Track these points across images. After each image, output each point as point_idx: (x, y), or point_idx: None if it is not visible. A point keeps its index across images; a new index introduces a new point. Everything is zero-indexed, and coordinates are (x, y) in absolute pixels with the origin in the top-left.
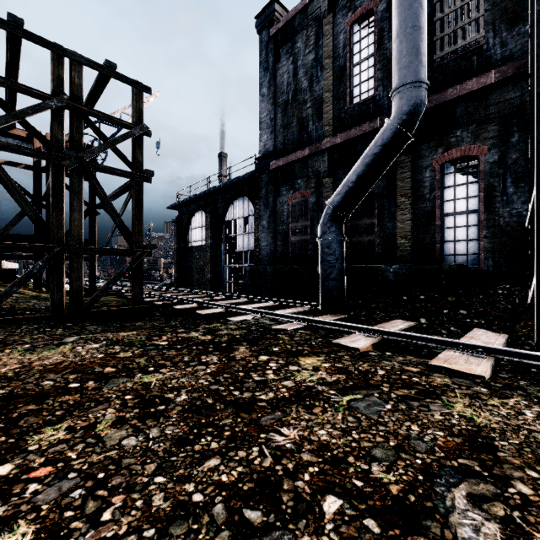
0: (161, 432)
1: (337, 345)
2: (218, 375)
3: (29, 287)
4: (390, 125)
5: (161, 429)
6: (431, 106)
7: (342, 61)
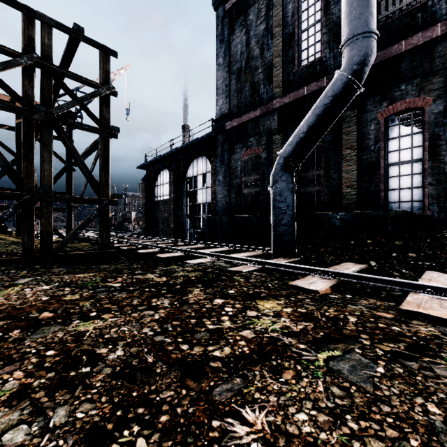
0: (69, 415)
1: (294, 287)
2: (167, 323)
3: (12, 234)
4: (340, 75)
5: (71, 408)
6: (376, 63)
7: (290, 28)
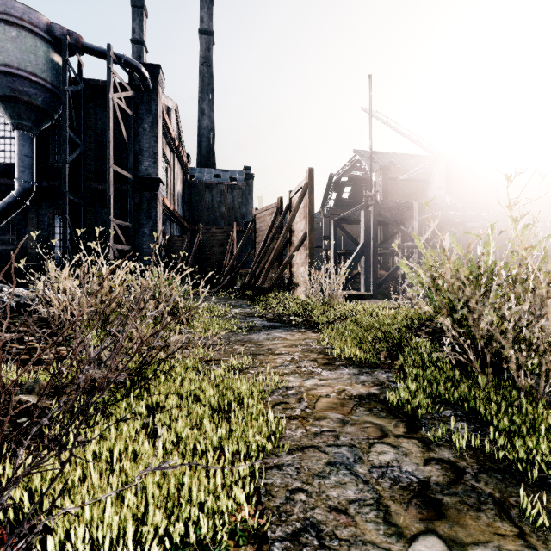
0: None
1: None
2: None
3: None
4: (13, 196)
5: None
6: (47, 186)
7: None
